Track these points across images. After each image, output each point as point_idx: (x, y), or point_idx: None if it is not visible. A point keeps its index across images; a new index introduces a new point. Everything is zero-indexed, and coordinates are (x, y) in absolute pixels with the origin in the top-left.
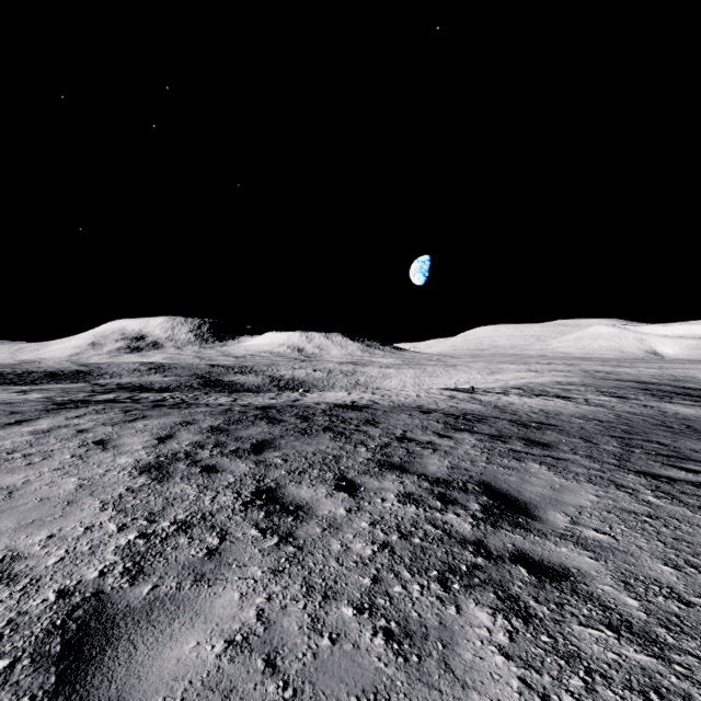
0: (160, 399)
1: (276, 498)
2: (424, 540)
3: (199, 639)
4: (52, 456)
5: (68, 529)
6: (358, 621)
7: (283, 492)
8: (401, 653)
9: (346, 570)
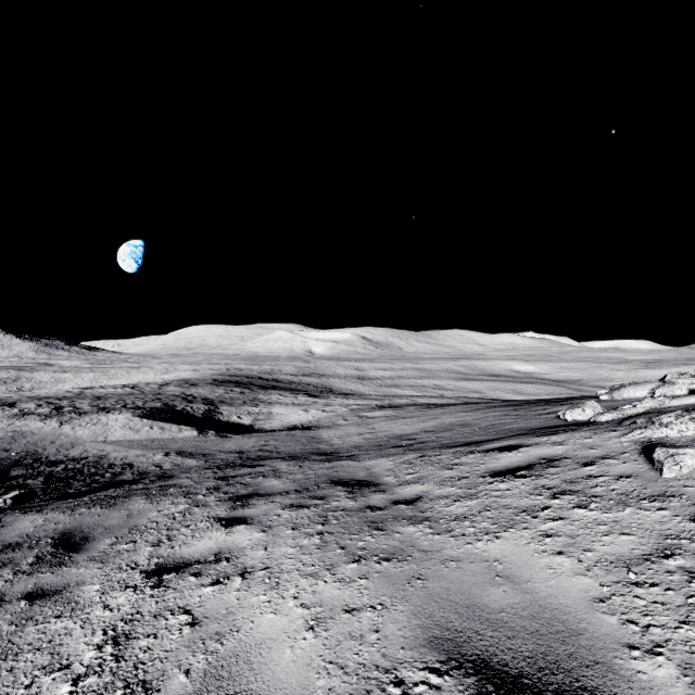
0: None
1: None
2: None
3: None
4: None
5: None
6: None
7: None
8: None
9: None
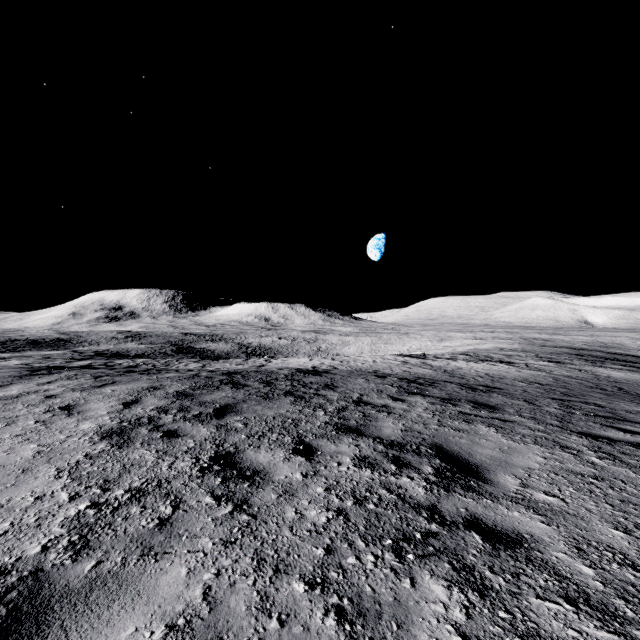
0: (133, 365)
1: (234, 463)
2: (378, 506)
3: (138, 624)
4: (15, 422)
5: (18, 499)
6: (309, 598)
7: (241, 457)
8: (353, 635)
9: (300, 539)
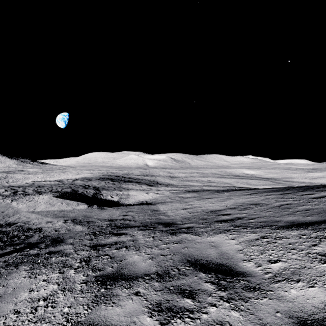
0: None
1: None
2: None
3: None
4: None
5: None
6: None
7: None
8: None
9: None
